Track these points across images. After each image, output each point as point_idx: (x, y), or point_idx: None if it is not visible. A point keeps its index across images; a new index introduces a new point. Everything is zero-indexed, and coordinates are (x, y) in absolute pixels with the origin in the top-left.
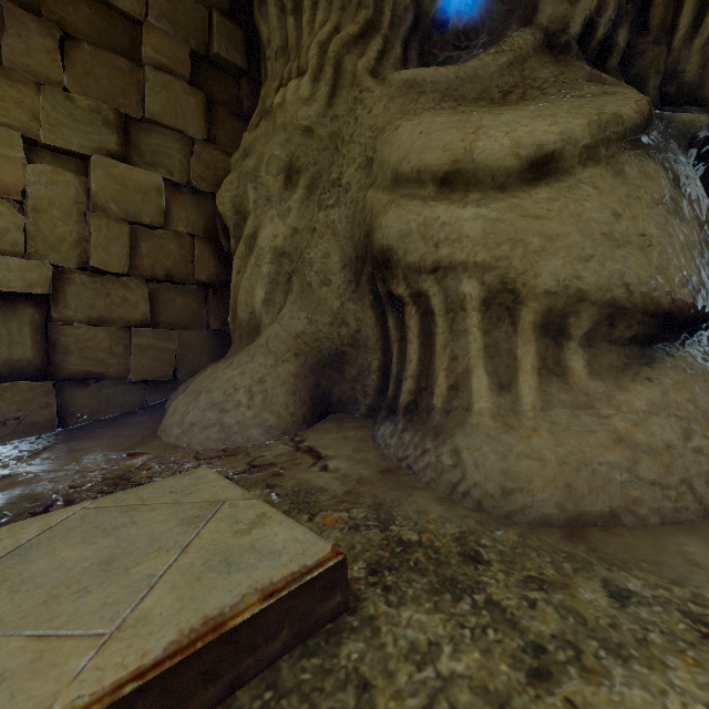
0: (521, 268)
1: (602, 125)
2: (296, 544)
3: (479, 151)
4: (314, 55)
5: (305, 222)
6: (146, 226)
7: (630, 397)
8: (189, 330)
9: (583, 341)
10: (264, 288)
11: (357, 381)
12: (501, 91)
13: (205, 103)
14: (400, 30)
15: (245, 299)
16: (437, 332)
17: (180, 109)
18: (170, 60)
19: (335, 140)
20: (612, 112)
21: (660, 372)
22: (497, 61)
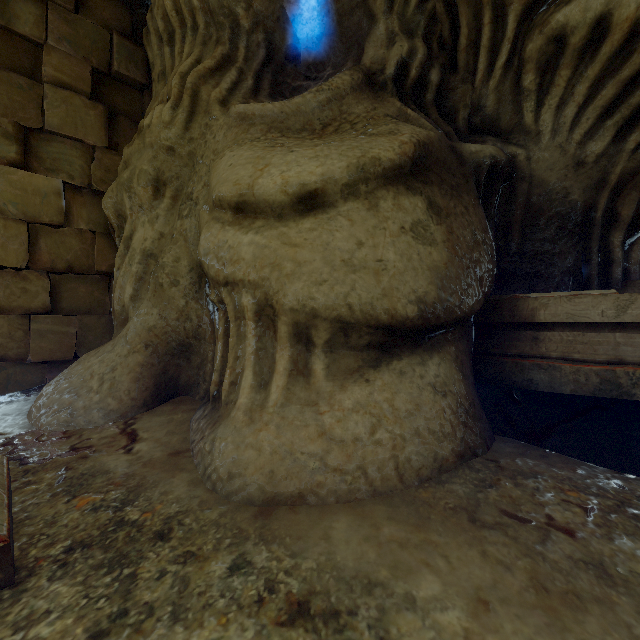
0: (276, 288)
1: (359, 167)
2: None
3: (258, 187)
4: (175, 85)
5: (169, 228)
6: (47, 225)
7: (344, 396)
8: (91, 315)
9: (326, 348)
10: (132, 285)
11: (200, 368)
12: (322, 123)
13: (106, 115)
14: (253, 63)
15: (119, 294)
16: (230, 335)
17: (79, 120)
18: (70, 77)
19: (192, 158)
20: (370, 156)
21: (379, 375)
22: (317, 98)
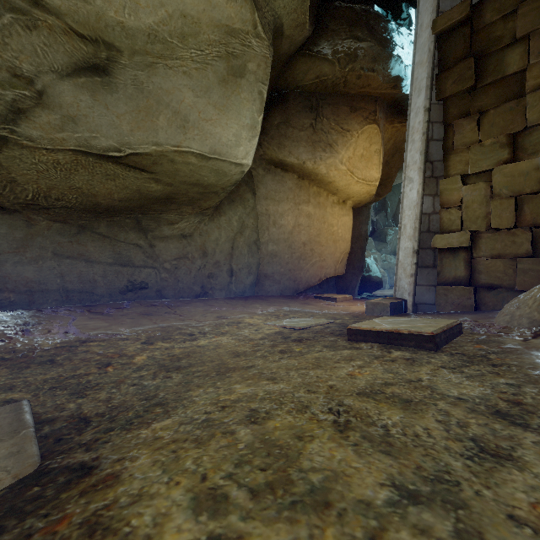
0: None
1: None
2: (427, 329)
3: None
4: None
5: None
6: (528, 194)
7: None
8: None
9: None
10: None
11: None
12: None
13: None
14: None
15: None
16: None
17: None
18: None
19: None
20: None
21: None
22: None
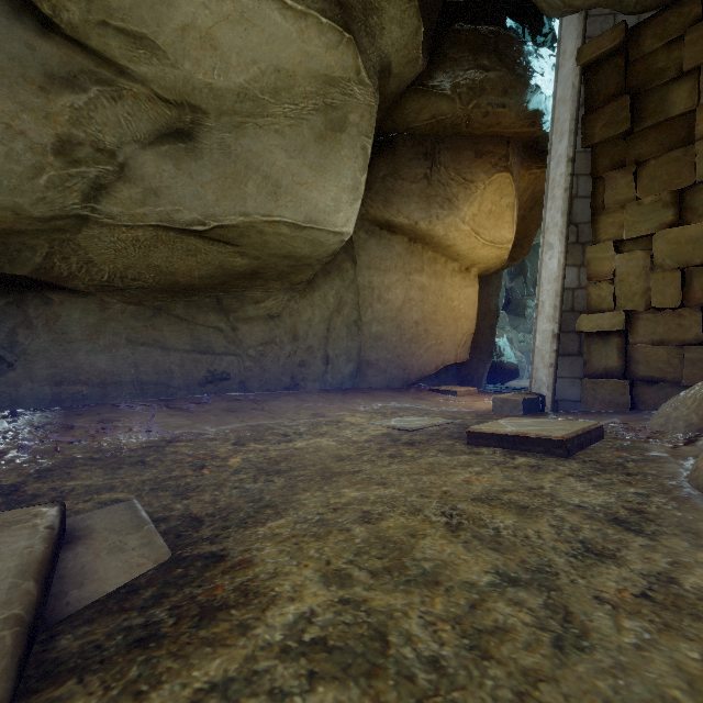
0: None
1: None
2: (558, 433)
3: None
4: None
5: None
6: (698, 265)
7: None
8: None
9: None
10: None
11: None
12: None
13: None
14: None
15: None
16: None
17: None
18: None
19: None
20: None
21: None
22: None
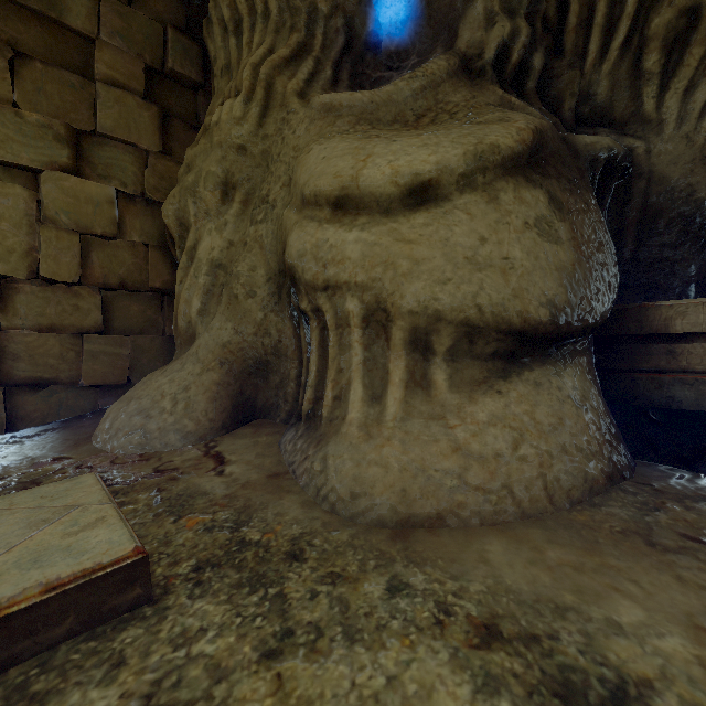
0: (390, 289)
1: (477, 155)
2: (106, 544)
3: (363, 178)
4: (247, 77)
5: (240, 235)
6: (99, 236)
7: (476, 409)
8: (144, 336)
9: (447, 357)
10: (199, 299)
11: (280, 388)
12: (415, 114)
13: (160, 116)
14: (331, 52)
15: (184, 309)
16: (329, 346)
17: (133, 122)
18: (123, 75)
19: (266, 157)
20: (488, 142)
21: (511, 386)
22: (411, 86)
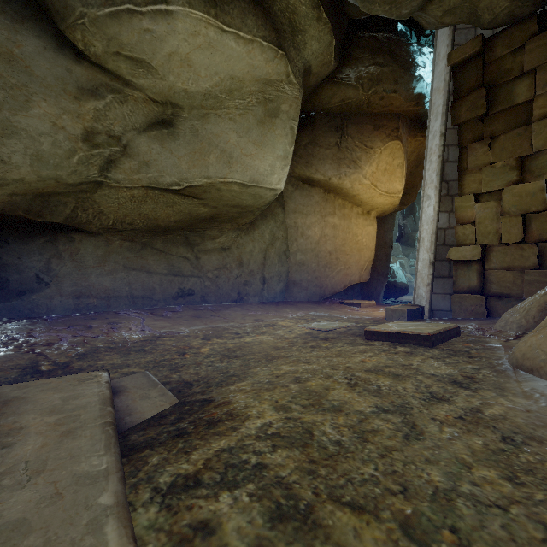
0: None
1: None
2: (426, 331)
3: None
4: None
5: None
6: (535, 212)
7: None
8: None
9: None
10: None
11: None
12: None
13: None
14: None
15: None
16: None
17: None
18: None
19: None
20: None
21: None
22: None
